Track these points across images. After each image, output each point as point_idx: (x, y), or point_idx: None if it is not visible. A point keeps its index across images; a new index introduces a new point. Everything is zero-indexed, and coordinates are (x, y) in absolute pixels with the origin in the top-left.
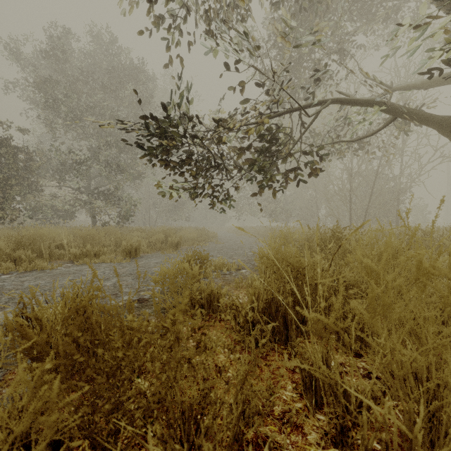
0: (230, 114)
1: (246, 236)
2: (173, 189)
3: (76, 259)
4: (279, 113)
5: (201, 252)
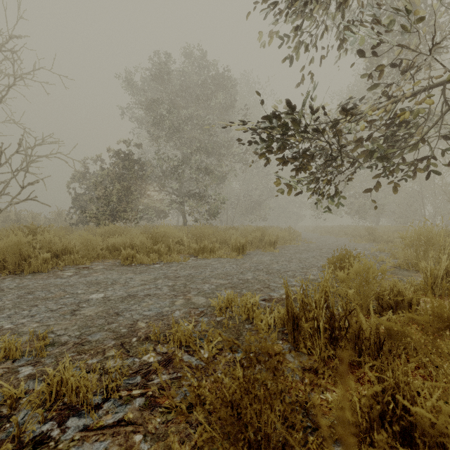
0: (343, 105)
1: (330, 236)
2: (289, 188)
3: (195, 254)
4: (416, 94)
5: (349, 251)
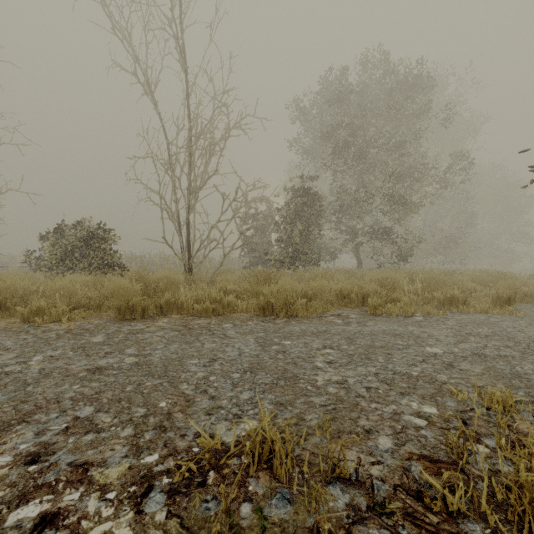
0: None
1: None
2: None
3: (440, 306)
4: None
5: None
